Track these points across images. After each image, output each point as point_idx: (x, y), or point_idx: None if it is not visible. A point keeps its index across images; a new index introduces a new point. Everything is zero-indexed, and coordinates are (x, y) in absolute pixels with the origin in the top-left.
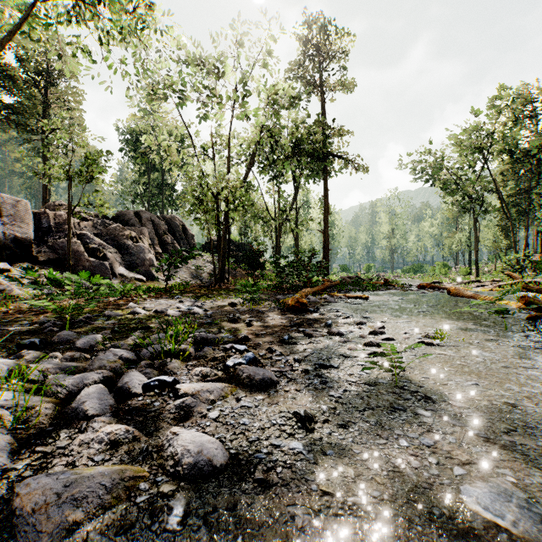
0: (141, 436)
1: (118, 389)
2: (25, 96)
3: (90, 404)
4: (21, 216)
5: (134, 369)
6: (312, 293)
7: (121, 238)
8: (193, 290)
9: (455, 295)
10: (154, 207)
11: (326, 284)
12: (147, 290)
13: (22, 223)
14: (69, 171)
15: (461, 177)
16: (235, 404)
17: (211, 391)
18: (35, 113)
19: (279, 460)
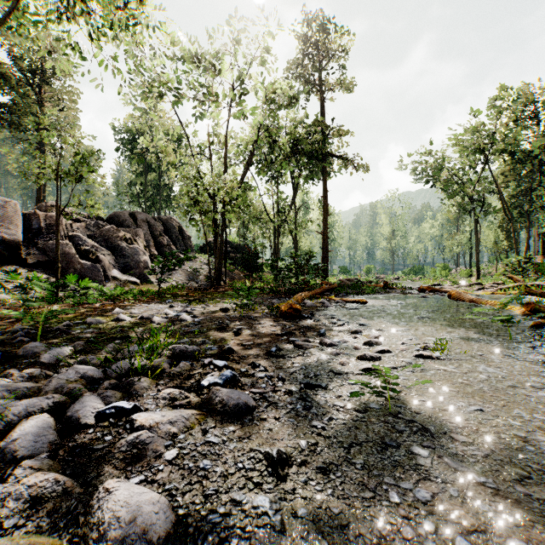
0: (73, 488)
1: (67, 419)
2: (19, 94)
3: (22, 442)
4: (10, 217)
5: (91, 393)
6: (308, 297)
7: (115, 240)
8: (187, 294)
9: (456, 299)
10: (151, 208)
11: (323, 288)
12: (138, 293)
13: (10, 224)
14: (58, 171)
15: (461, 178)
16: (200, 438)
17: (173, 422)
18: (29, 112)
19: (237, 525)
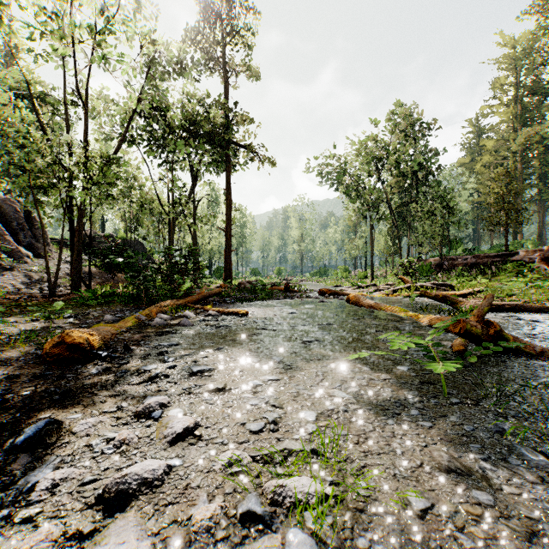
0: None
1: None
2: None
3: None
4: None
5: None
6: (176, 307)
7: None
8: None
9: (354, 305)
10: None
11: (203, 293)
12: None
13: None
14: None
15: (359, 186)
16: None
17: None
18: None
19: None
